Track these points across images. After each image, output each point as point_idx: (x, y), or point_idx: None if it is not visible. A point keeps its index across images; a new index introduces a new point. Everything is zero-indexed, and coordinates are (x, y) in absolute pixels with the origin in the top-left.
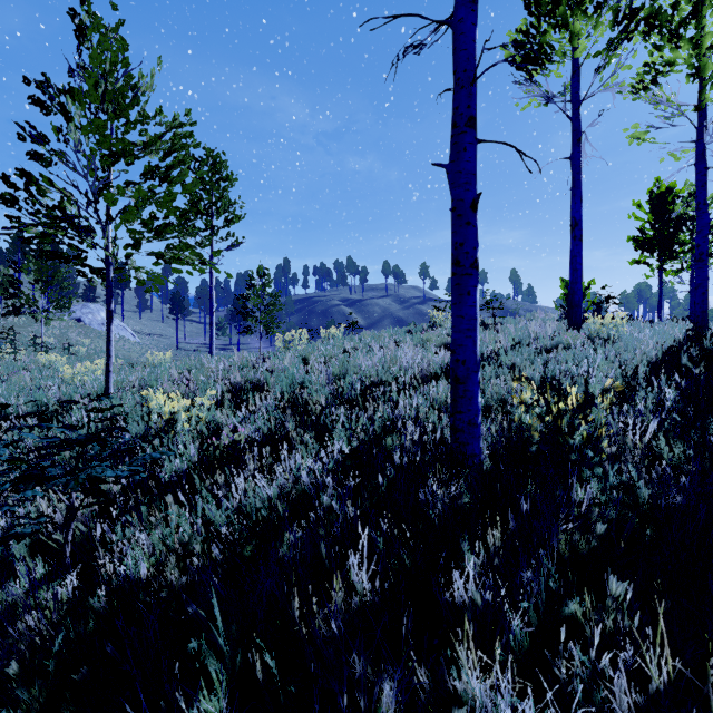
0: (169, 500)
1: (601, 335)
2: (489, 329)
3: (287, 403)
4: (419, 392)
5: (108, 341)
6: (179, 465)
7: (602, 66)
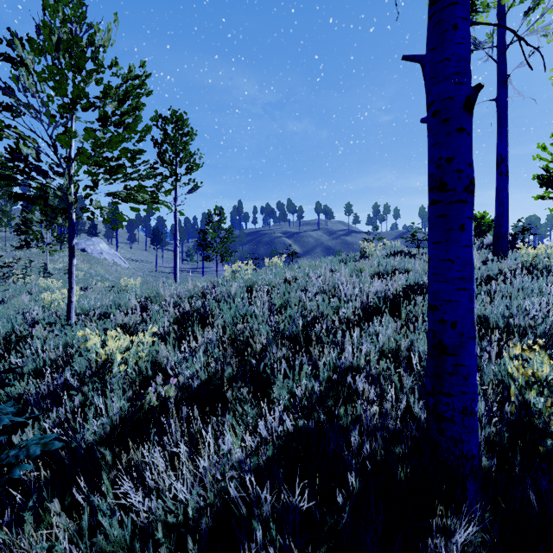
0: (55, 508)
1: (537, 267)
2: (414, 258)
3: (229, 339)
4: (362, 329)
5: (70, 274)
6: (100, 425)
7: (531, 7)
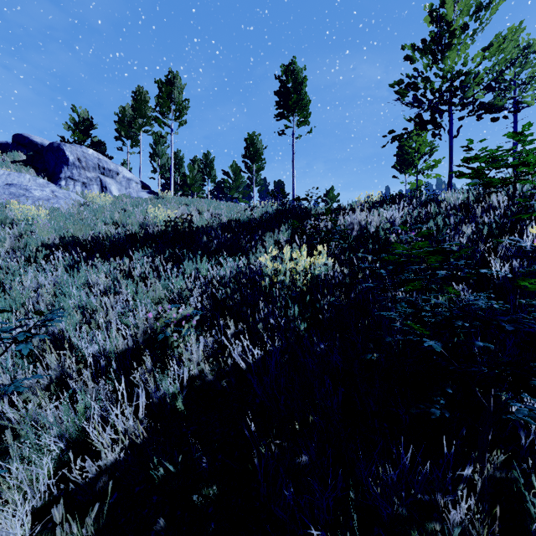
0: None
1: None
2: None
3: None
4: None
5: None
6: None
7: None
